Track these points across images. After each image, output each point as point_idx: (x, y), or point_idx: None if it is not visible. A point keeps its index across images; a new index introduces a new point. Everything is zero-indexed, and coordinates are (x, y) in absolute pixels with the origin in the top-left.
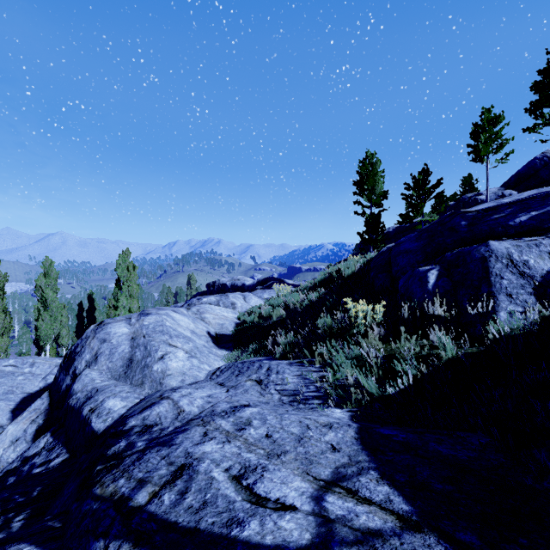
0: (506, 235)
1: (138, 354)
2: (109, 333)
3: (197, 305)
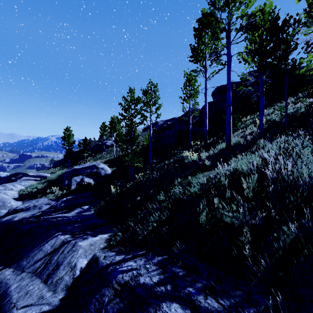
0: (79, 175)
1: (1, 204)
2: None
3: None
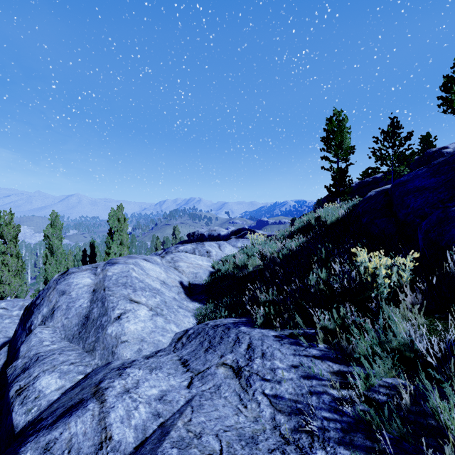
0: None
1: (95, 311)
2: (70, 284)
3: (172, 253)
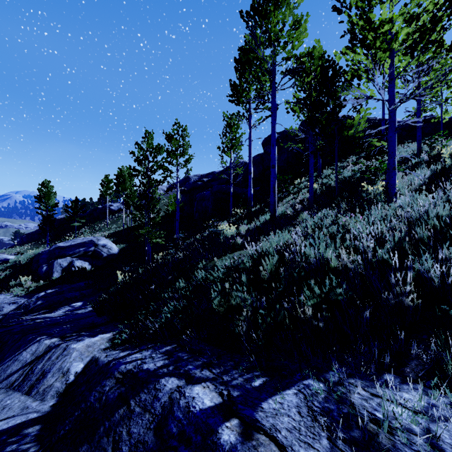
0: (66, 256)
1: None
2: None
3: None
